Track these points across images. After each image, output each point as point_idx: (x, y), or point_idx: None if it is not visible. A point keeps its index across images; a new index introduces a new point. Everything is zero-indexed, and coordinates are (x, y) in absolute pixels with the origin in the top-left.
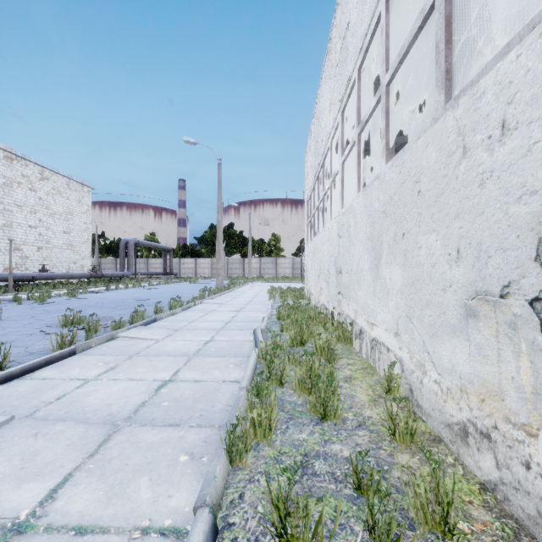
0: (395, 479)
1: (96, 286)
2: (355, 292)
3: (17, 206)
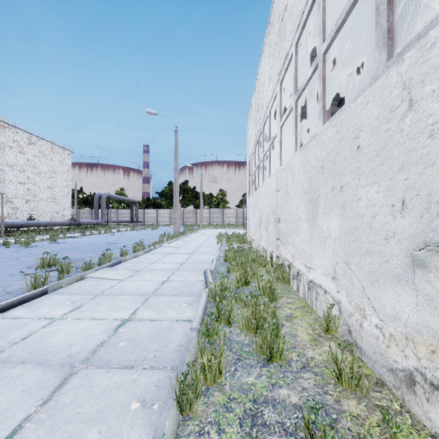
0: (345, 431)
1: (74, 232)
2: (292, 239)
3: (9, 166)
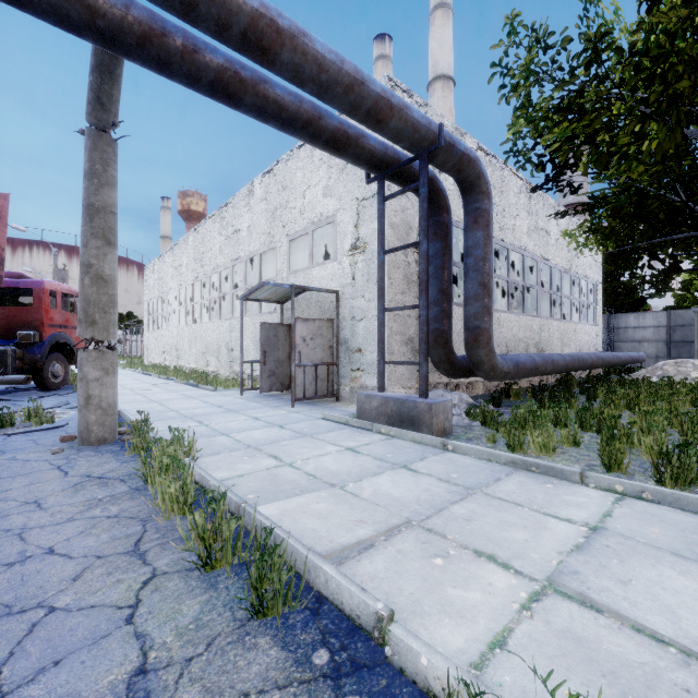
0: None
1: None
2: (185, 356)
3: None
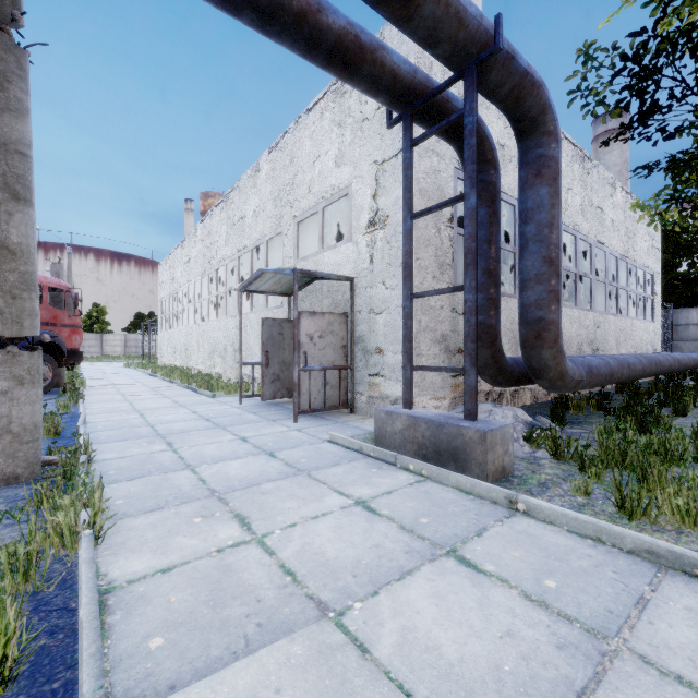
0: None
1: None
2: (193, 357)
3: None
